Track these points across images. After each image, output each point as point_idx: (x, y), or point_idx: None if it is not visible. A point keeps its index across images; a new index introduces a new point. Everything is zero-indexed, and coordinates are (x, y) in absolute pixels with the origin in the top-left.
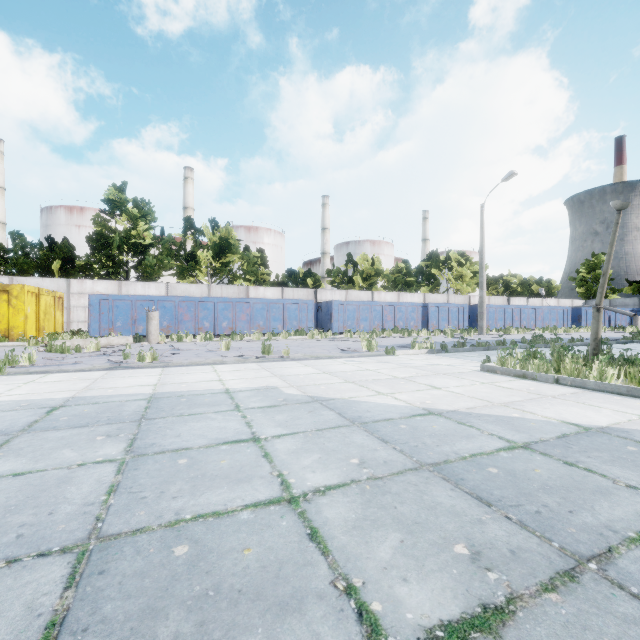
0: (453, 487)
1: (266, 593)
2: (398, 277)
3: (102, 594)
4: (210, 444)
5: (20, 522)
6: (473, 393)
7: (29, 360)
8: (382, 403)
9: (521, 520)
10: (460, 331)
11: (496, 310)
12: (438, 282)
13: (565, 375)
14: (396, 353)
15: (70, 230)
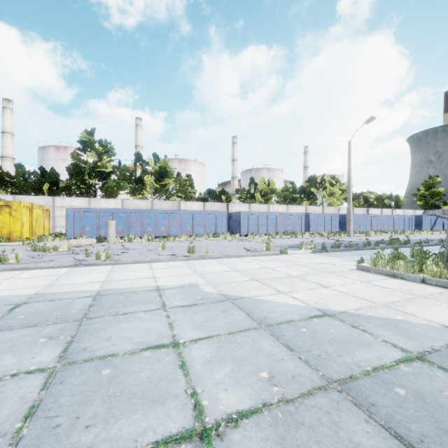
0: (367, 417)
1: None
2: (287, 194)
3: None
4: (134, 349)
5: None
6: (356, 292)
7: (16, 258)
8: (283, 302)
9: None
10: (333, 233)
11: (359, 218)
12: (316, 197)
13: (427, 275)
14: (288, 253)
15: (57, 162)
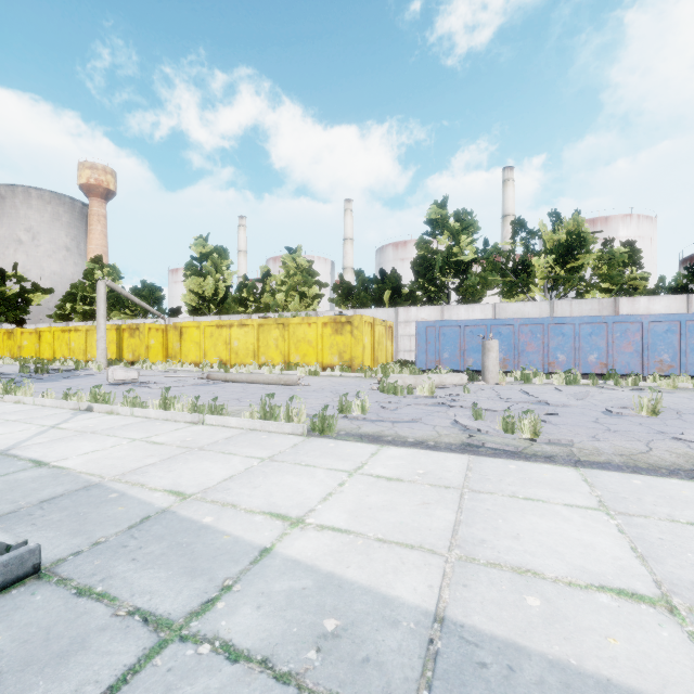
0: None
1: None
2: None
3: None
4: None
5: None
6: None
7: (361, 408)
8: None
9: None
10: None
11: None
12: None
13: None
14: None
15: (396, 265)
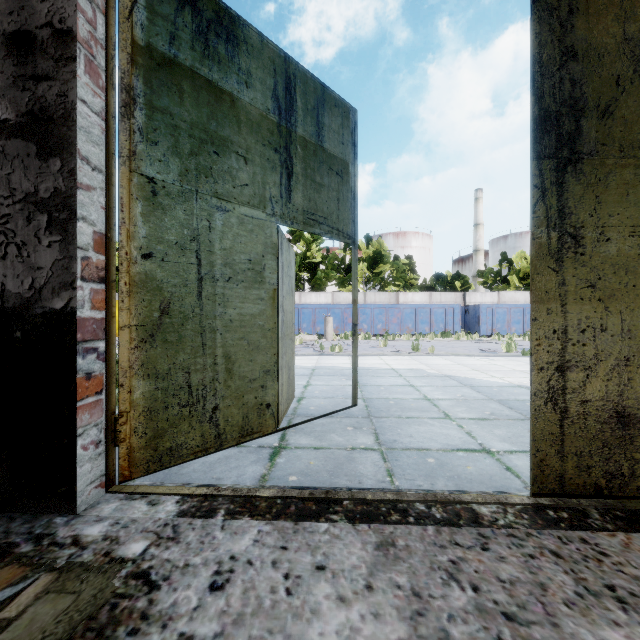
0: (500, 404)
1: (418, 409)
2: None
3: (374, 404)
4: (391, 385)
5: (340, 393)
6: None
7: None
8: (490, 380)
9: (521, 412)
10: None
11: None
12: None
13: None
14: None
15: None
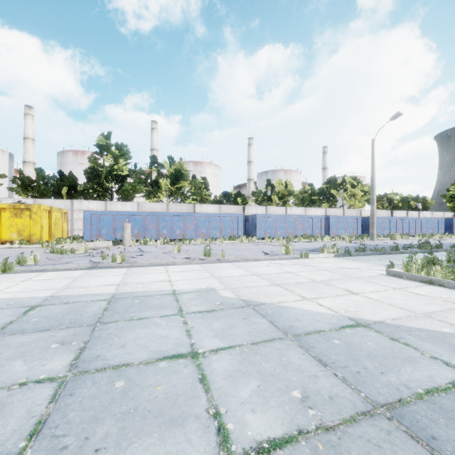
0: (429, 454)
1: None
2: (305, 196)
3: None
4: (150, 359)
5: None
6: (390, 300)
7: (34, 260)
8: (309, 310)
9: None
10: (355, 237)
11: (383, 221)
12: (336, 199)
13: None
14: (309, 256)
15: (76, 167)
